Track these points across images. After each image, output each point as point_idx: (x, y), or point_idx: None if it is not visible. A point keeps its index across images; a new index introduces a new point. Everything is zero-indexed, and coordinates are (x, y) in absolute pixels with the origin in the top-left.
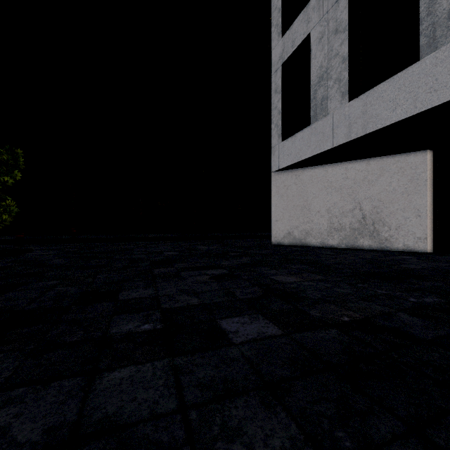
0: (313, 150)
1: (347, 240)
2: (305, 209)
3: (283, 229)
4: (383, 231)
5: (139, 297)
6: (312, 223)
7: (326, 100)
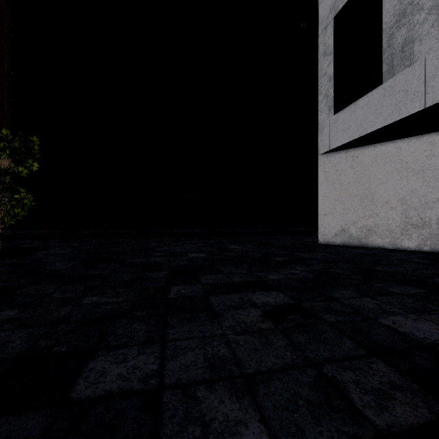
0: (388, 118)
1: (433, 241)
2: (366, 200)
3: (334, 225)
4: None
5: (119, 388)
6: (377, 217)
7: (412, 42)
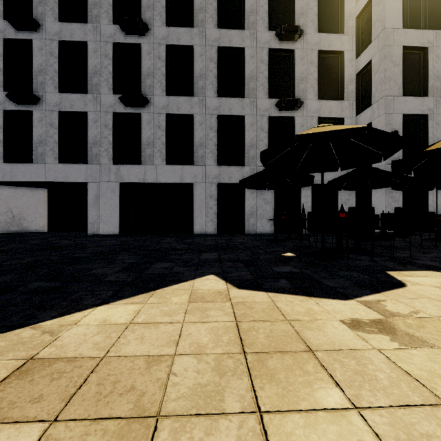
0: None
1: (3, 229)
2: None
3: None
4: (25, 223)
5: None
6: None
7: None
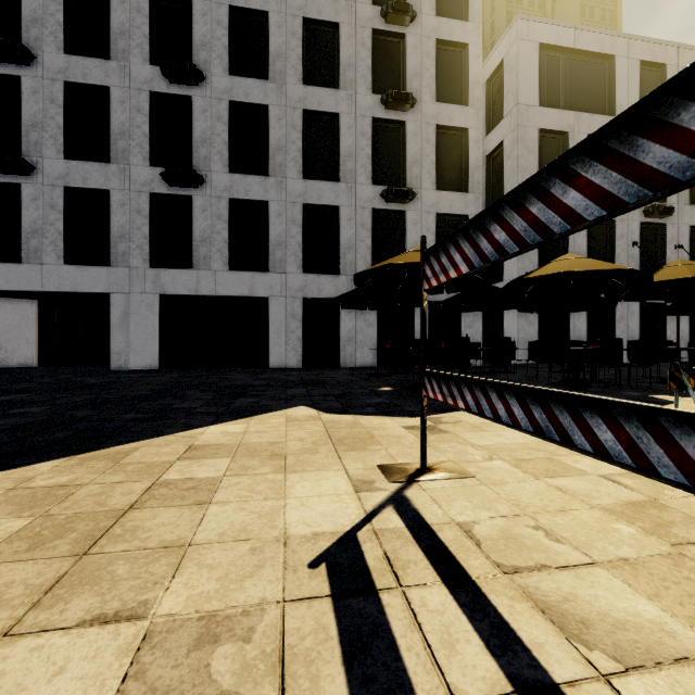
0: None
1: None
2: None
3: None
4: (1, 354)
5: None
6: None
7: None
